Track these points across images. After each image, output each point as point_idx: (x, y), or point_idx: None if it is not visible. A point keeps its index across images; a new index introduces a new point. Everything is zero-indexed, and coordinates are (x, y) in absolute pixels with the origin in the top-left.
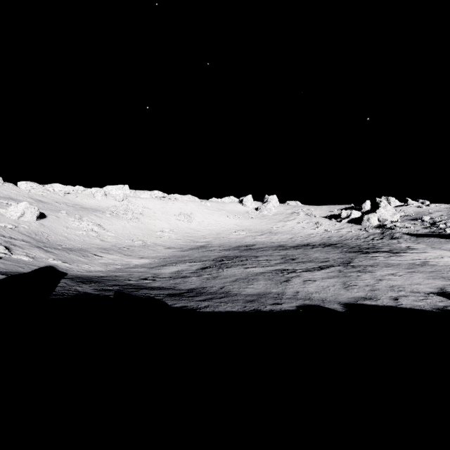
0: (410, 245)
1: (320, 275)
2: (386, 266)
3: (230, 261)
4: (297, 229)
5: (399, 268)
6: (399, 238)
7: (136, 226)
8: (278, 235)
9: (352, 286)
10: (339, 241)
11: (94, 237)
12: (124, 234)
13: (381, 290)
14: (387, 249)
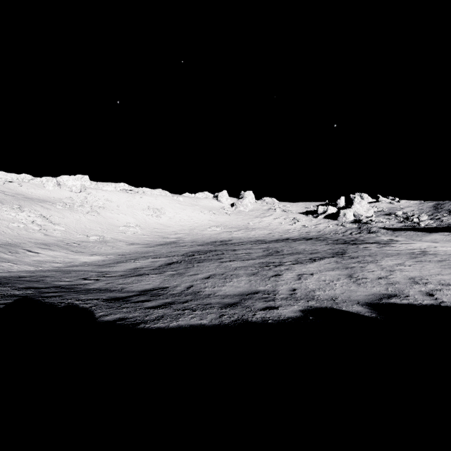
0: (391, 238)
1: (316, 267)
2: (386, 256)
3: (203, 256)
4: (274, 225)
5: (401, 257)
6: (377, 232)
7: (94, 219)
8: (255, 230)
9: (362, 279)
10: (318, 236)
11: (35, 230)
12: (78, 228)
13: (402, 283)
14: (372, 241)
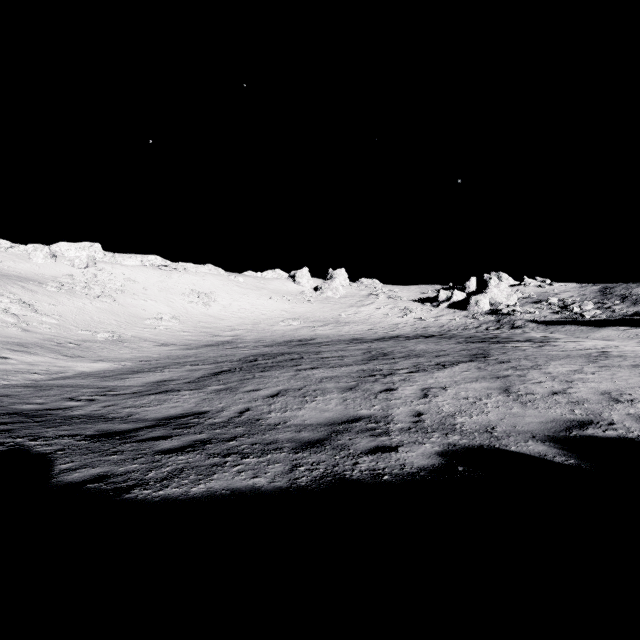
0: (546, 335)
1: (449, 377)
2: (552, 359)
3: (271, 361)
4: (376, 317)
5: (575, 361)
6: (523, 327)
7: (106, 308)
8: (349, 325)
9: (527, 396)
10: (441, 332)
11: (7, 323)
12: (79, 321)
13: (594, 402)
14: (521, 338)
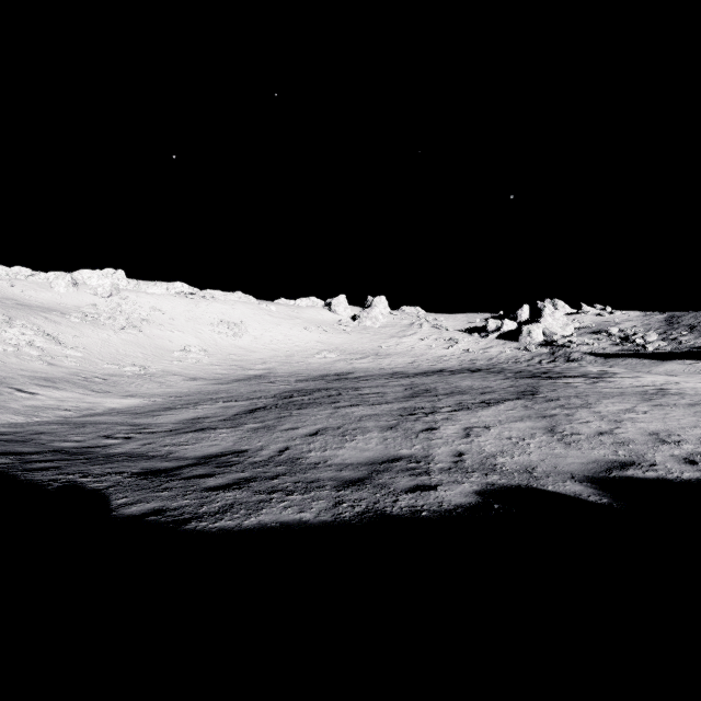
0: (603, 369)
1: (493, 416)
2: (604, 397)
3: (308, 398)
4: (419, 349)
5: (628, 399)
6: (580, 360)
7: (132, 340)
8: (389, 358)
9: (572, 436)
10: (489, 365)
11: (32, 357)
12: (105, 354)
13: (640, 443)
14: (575, 373)
